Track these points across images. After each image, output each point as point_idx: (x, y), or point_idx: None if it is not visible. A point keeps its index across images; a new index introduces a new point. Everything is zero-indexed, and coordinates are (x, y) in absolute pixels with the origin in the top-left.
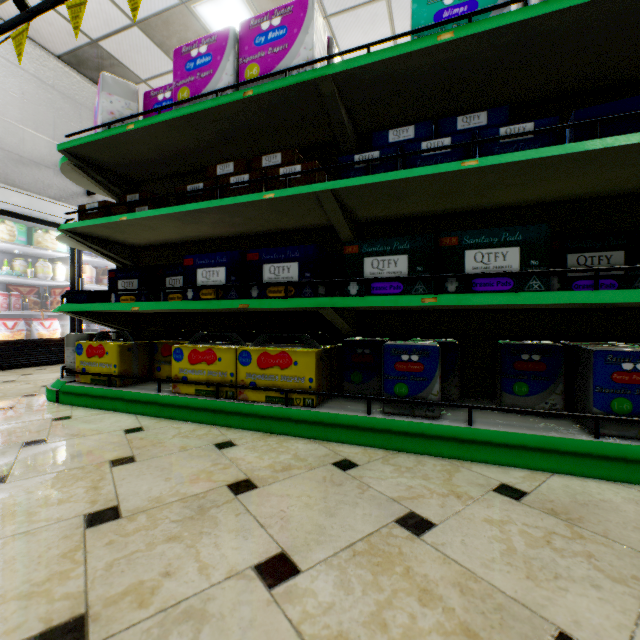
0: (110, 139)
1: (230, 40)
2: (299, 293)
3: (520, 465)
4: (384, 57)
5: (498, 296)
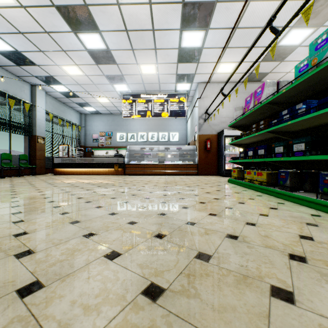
0: (235, 123)
1: (252, 95)
2: (264, 157)
3: (298, 203)
4: (273, 98)
5: (294, 157)
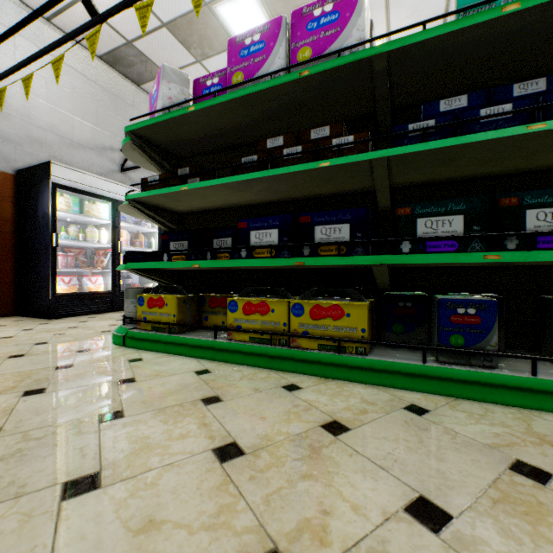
0: (171, 120)
1: (282, 27)
2: (350, 251)
3: None
4: (444, 32)
5: None
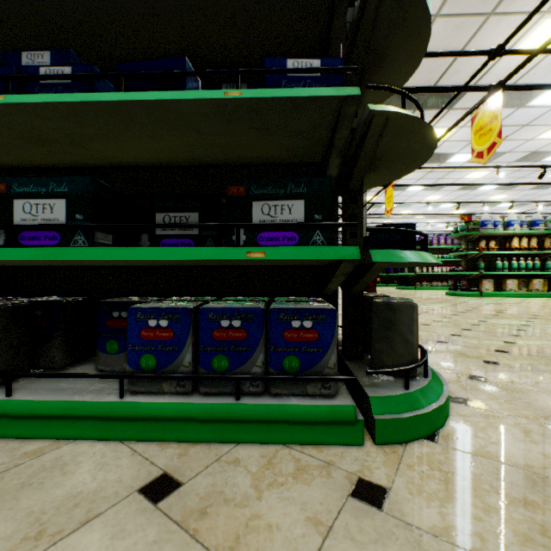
0: None
1: None
2: None
3: (48, 435)
4: None
5: (26, 251)
